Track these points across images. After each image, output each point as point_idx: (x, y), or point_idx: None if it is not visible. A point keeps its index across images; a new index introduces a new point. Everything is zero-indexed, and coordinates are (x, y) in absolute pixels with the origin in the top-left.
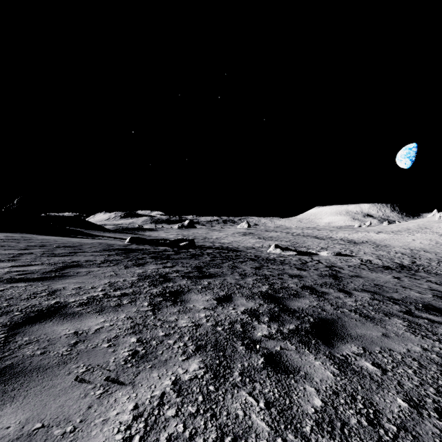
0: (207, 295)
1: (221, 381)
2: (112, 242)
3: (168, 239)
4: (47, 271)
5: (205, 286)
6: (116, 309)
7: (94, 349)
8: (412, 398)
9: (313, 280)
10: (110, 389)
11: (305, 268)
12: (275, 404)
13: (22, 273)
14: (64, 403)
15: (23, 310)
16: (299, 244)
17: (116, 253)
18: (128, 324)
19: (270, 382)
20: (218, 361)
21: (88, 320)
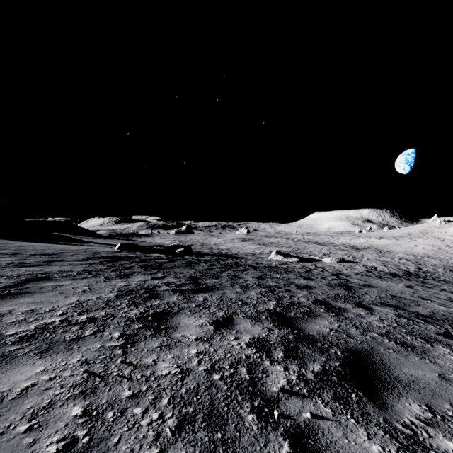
0: (201, 318)
1: None
2: (100, 249)
3: (163, 246)
4: (1, 287)
5: (200, 303)
6: (70, 345)
7: None
8: None
9: (324, 291)
10: None
11: (312, 277)
12: None
13: None
14: None
15: None
16: (300, 250)
17: (100, 262)
18: (79, 375)
19: None
20: None
21: (18, 370)
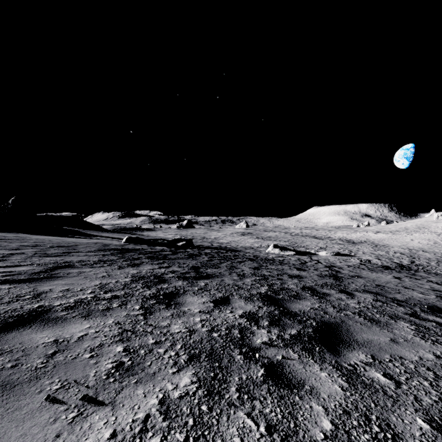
0: (203, 298)
1: (215, 399)
2: (108, 242)
3: (165, 239)
4: (35, 272)
5: (202, 287)
6: (104, 313)
7: (74, 361)
8: (433, 417)
9: (314, 280)
10: (85, 411)
11: (305, 269)
12: (277, 428)
13: (8, 274)
14: (28, 431)
15: (2, 315)
16: (298, 244)
17: (111, 253)
18: (116, 330)
19: (271, 400)
20: (213, 374)
21: (72, 326)
